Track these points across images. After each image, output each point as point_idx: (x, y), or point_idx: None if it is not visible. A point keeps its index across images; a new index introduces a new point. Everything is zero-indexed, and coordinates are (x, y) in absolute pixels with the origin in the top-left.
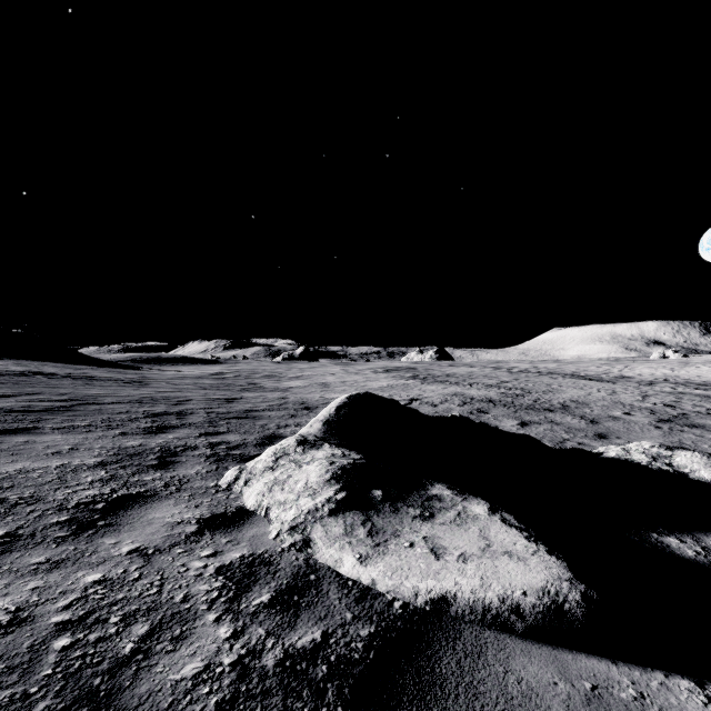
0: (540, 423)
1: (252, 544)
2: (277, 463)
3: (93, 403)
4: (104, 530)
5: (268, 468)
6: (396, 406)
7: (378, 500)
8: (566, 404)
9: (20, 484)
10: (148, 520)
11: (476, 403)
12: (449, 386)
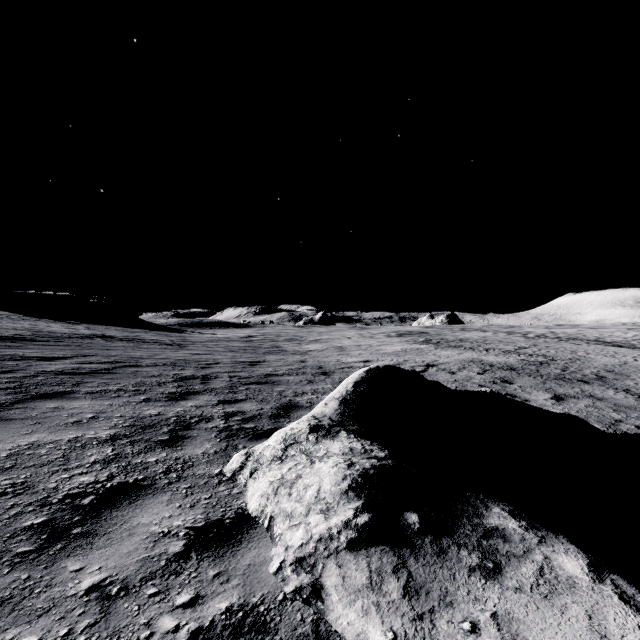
0: (578, 398)
1: (246, 583)
2: (286, 453)
3: (133, 366)
4: (75, 543)
5: (276, 457)
6: (420, 381)
7: (414, 531)
8: (601, 375)
9: (21, 464)
10: (130, 528)
11: (496, 371)
12: (464, 351)
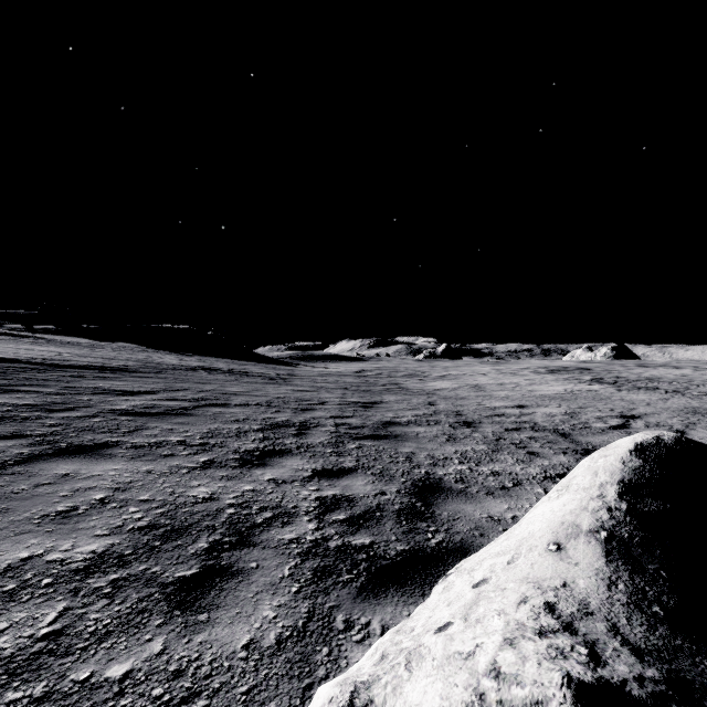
0: None
1: None
2: None
3: (219, 405)
4: None
5: None
6: None
7: None
8: None
9: None
10: None
11: None
12: (668, 395)
